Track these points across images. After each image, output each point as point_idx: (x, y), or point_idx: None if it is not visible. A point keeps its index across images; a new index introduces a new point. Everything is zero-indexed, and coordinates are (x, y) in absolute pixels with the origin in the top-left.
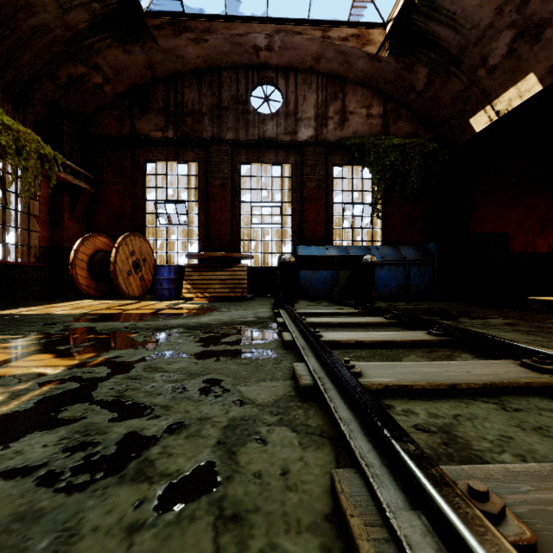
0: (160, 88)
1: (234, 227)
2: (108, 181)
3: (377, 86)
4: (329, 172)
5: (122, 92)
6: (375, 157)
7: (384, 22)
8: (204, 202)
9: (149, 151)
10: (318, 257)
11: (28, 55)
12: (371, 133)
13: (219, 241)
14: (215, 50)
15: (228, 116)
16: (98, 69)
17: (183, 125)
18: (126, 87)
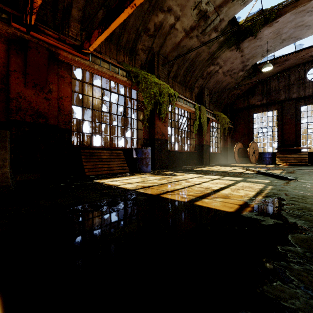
0: (259, 85)
1: (297, 135)
2: (238, 123)
3: None
4: None
5: (244, 91)
6: None
7: None
8: (280, 126)
9: (255, 110)
10: None
11: (224, 95)
12: None
13: (289, 141)
14: (288, 64)
15: (293, 87)
16: (240, 89)
17: (270, 97)
18: (246, 89)
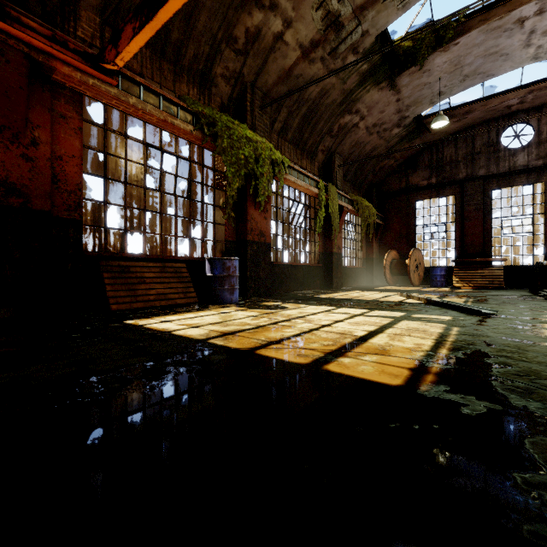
0: (425, 153)
1: (485, 238)
2: (391, 217)
3: None
4: None
5: (401, 163)
6: None
7: None
8: (459, 222)
9: (418, 194)
10: None
11: (368, 167)
12: None
13: (473, 249)
14: (471, 119)
15: (480, 158)
16: (393, 158)
17: (443, 173)
18: (404, 159)
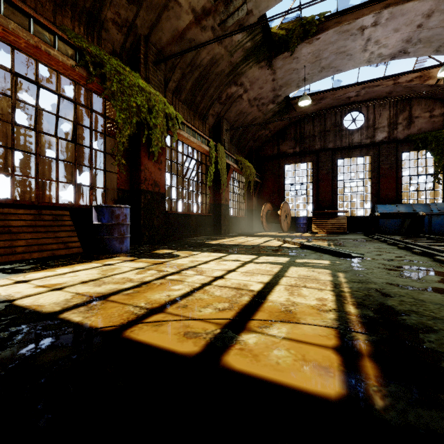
0: (292, 127)
1: (333, 195)
2: (267, 176)
3: (438, 97)
4: (399, 157)
5: (274, 134)
6: (436, 145)
7: (441, 63)
8: (315, 183)
9: (286, 160)
10: (392, 213)
11: (249, 135)
12: (433, 128)
13: (325, 203)
14: (324, 104)
15: (329, 134)
16: (268, 129)
17: (304, 144)
18: (276, 131)
